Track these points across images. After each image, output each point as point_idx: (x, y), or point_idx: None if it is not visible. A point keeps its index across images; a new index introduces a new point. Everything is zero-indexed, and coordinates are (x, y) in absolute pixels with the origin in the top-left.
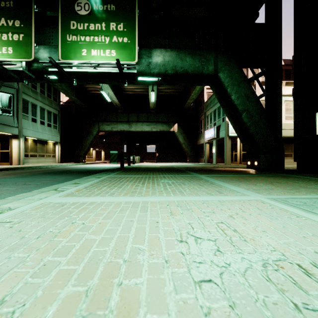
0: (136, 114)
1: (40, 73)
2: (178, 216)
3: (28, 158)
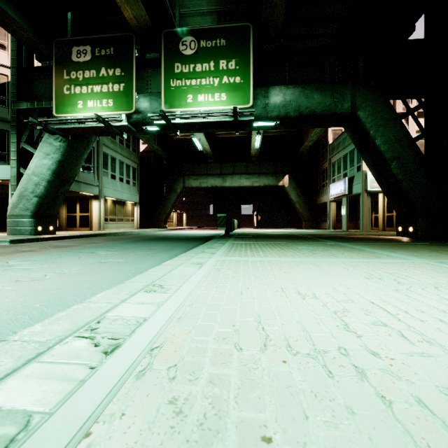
0: (232, 163)
1: (139, 125)
2: (351, 269)
3: (107, 222)
